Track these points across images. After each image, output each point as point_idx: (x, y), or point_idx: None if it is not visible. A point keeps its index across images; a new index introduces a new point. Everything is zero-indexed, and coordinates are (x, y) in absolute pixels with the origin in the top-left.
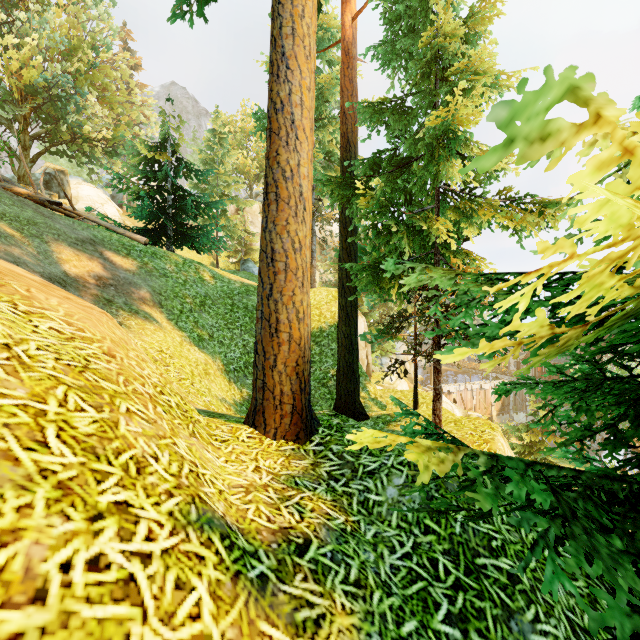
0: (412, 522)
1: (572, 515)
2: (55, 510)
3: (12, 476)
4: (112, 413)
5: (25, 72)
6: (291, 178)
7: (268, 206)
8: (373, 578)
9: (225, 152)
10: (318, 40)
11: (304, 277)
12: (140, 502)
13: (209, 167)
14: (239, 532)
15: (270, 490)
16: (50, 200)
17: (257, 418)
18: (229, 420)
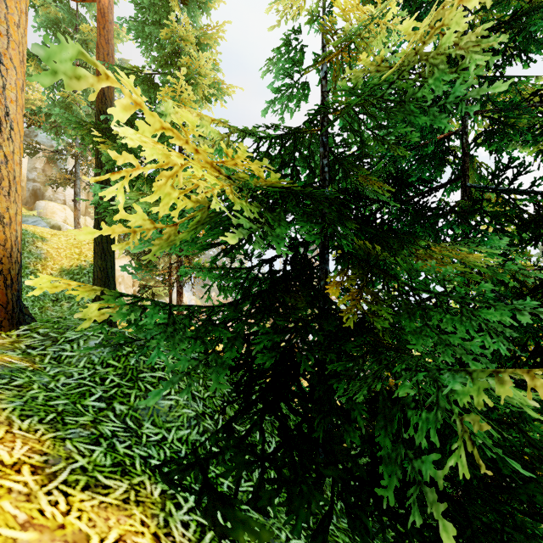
0: (97, 363)
1: (168, 318)
2: None
3: None
4: None
5: None
6: None
7: None
8: (39, 386)
9: None
10: None
11: (11, 188)
12: None
13: None
14: None
15: None
16: None
17: None
18: None
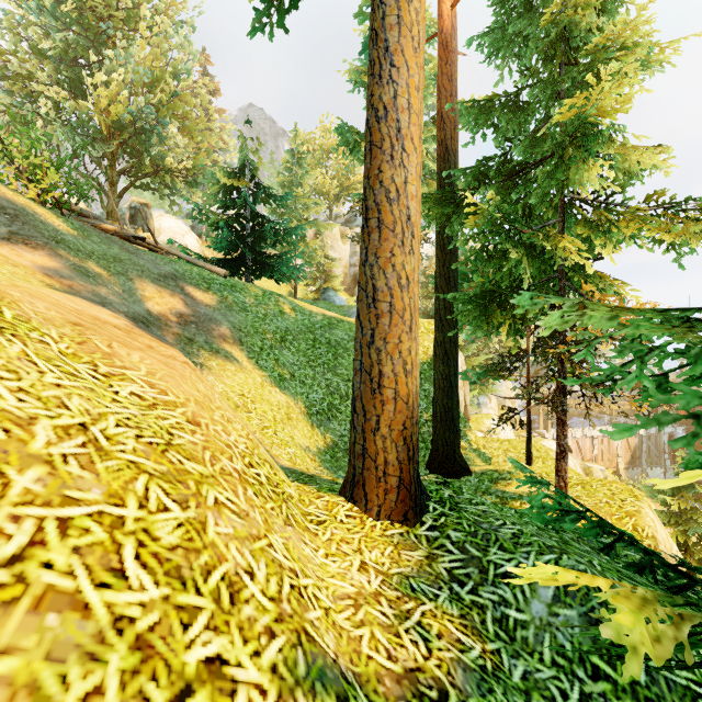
0: (573, 658)
1: None
2: (131, 691)
3: (79, 638)
4: (199, 509)
5: (113, 108)
6: (397, 199)
7: (368, 235)
8: None
9: (304, 173)
10: None
11: (412, 320)
12: (236, 654)
13: (287, 190)
14: (356, 682)
15: (383, 601)
16: (135, 235)
17: (356, 491)
18: (321, 487)
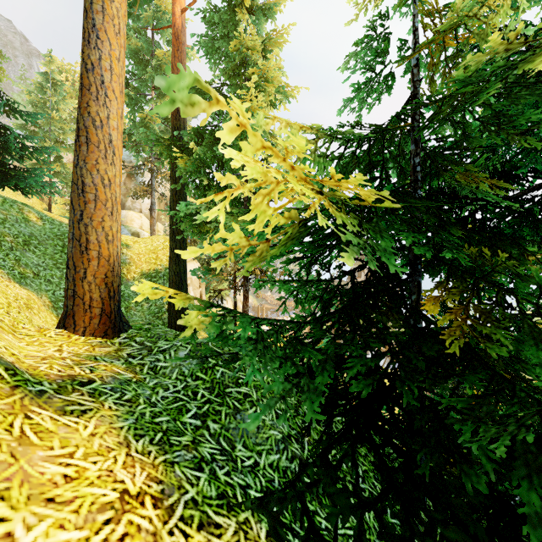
0: (187, 375)
1: (259, 338)
2: None
3: None
4: None
5: None
6: (101, 127)
7: (79, 147)
8: (144, 400)
9: (60, 99)
10: (157, 18)
11: (113, 208)
12: None
13: (40, 110)
14: (27, 373)
15: (68, 360)
16: None
17: (67, 321)
18: None
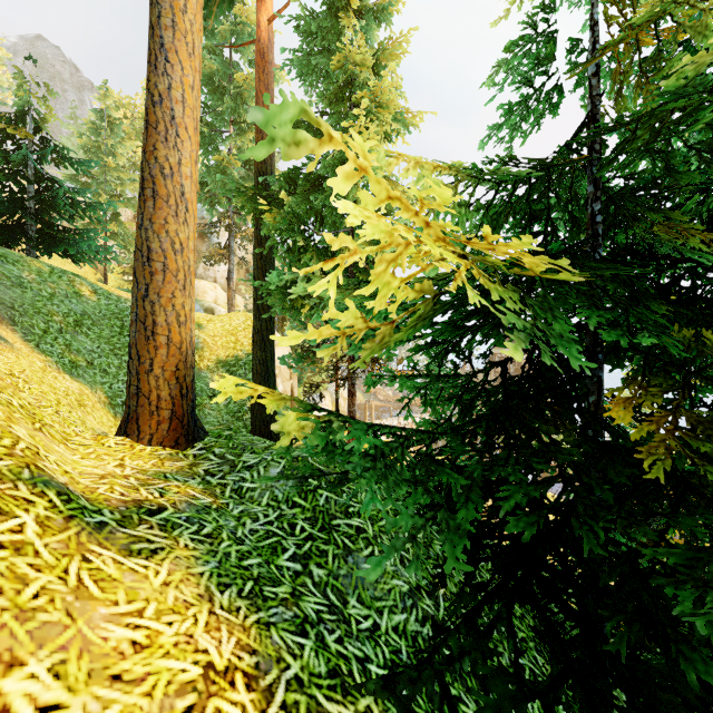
0: (282, 501)
1: (379, 455)
2: None
3: None
4: None
5: None
6: (171, 176)
7: (144, 202)
8: (227, 535)
9: (117, 141)
10: (237, 32)
11: (186, 280)
12: None
13: (94, 156)
14: (83, 498)
15: (131, 479)
16: None
17: (130, 426)
18: None
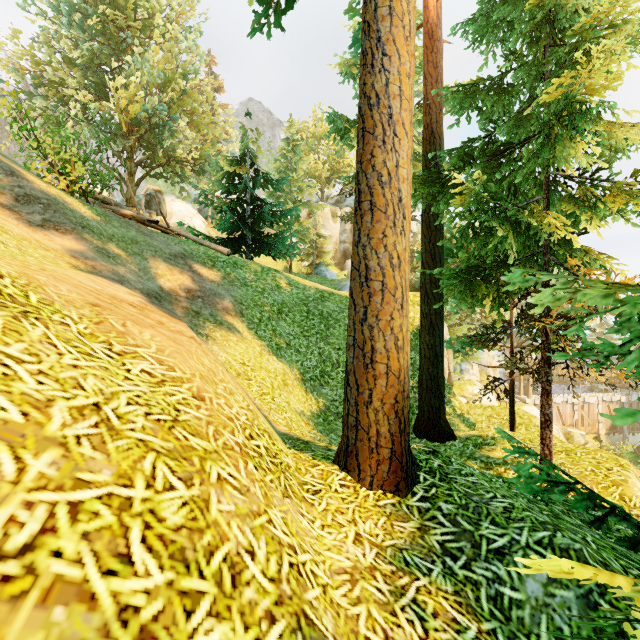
0: None
1: None
2: None
3: (84, 632)
4: (202, 486)
5: (131, 108)
6: (388, 182)
7: (361, 217)
8: None
9: (298, 159)
10: None
11: (403, 298)
12: None
13: (283, 175)
14: None
15: (378, 576)
16: (149, 219)
17: (349, 461)
18: (316, 455)
